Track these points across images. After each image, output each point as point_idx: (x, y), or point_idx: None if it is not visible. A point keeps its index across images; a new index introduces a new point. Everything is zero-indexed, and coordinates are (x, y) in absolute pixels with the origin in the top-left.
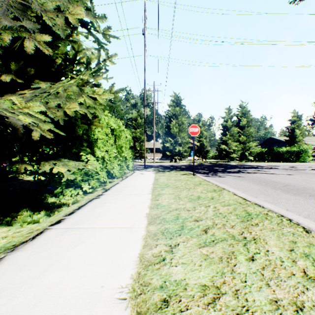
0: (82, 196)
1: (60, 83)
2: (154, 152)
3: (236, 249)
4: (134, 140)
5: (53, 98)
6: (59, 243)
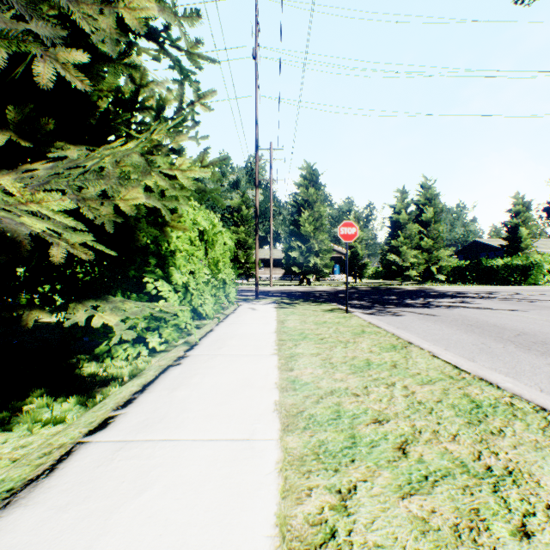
0: (148, 358)
1: (106, 148)
2: (271, 267)
3: (482, 503)
4: (236, 246)
5: (93, 179)
6: (106, 483)
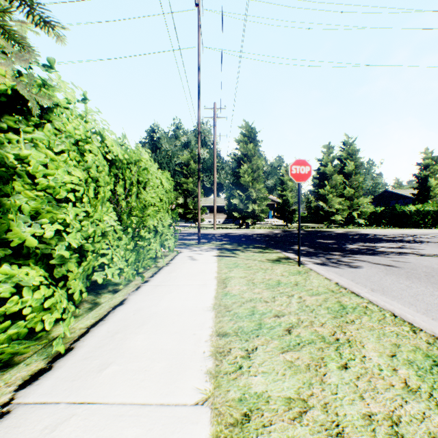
0: None
1: None
2: (215, 212)
3: None
4: (185, 194)
5: None
6: None
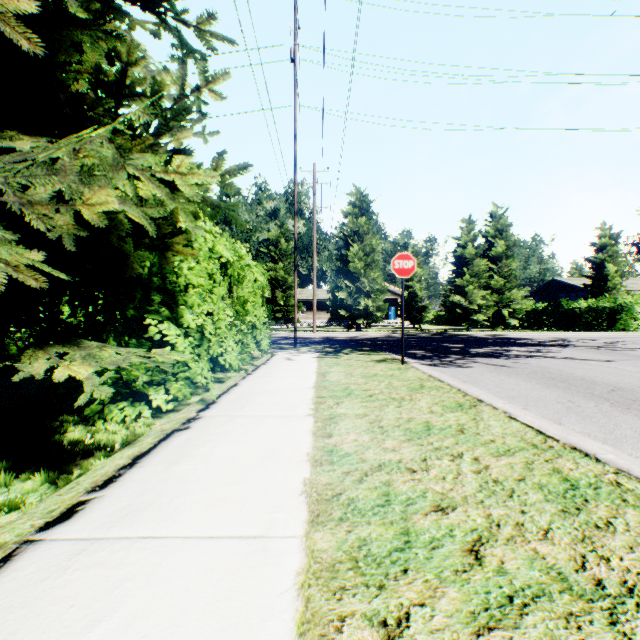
0: (151, 420)
1: (71, 138)
2: (314, 310)
3: None
4: (273, 285)
5: (43, 175)
6: (45, 609)
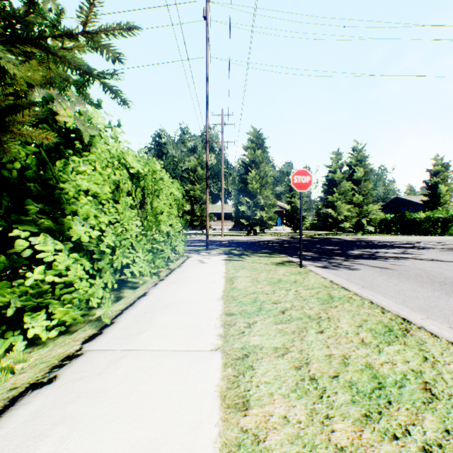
0: (22, 356)
1: None
2: (222, 219)
3: None
4: (192, 201)
5: None
6: None
